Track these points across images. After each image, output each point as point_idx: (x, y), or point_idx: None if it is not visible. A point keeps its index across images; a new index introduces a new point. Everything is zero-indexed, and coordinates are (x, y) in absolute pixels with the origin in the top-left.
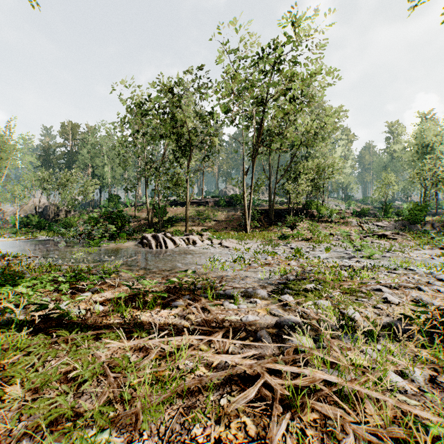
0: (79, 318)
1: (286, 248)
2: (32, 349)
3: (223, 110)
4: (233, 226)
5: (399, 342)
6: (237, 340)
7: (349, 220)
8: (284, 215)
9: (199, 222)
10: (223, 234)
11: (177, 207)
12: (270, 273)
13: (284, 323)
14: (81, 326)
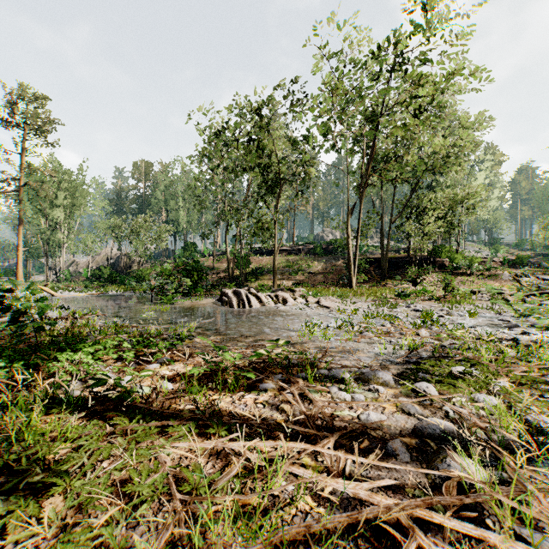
0: (143, 399)
1: (408, 310)
2: (82, 443)
3: (321, 131)
4: (333, 280)
5: None
6: (359, 457)
7: (499, 273)
8: (401, 265)
9: (289, 275)
10: (321, 290)
11: (263, 256)
12: (394, 347)
13: (429, 430)
14: (144, 411)
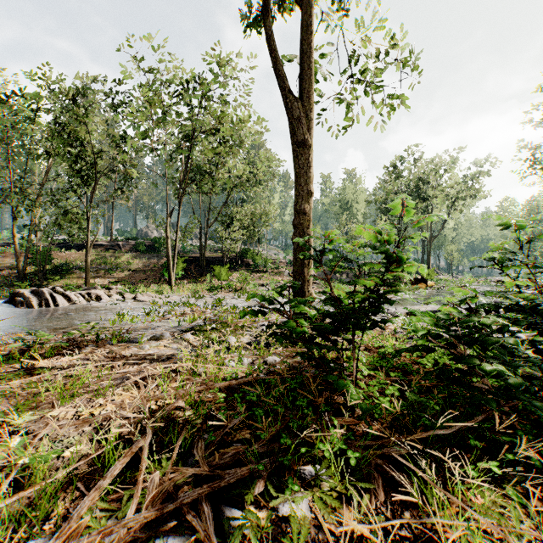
0: None
1: (210, 299)
2: None
3: (140, 137)
4: (155, 277)
5: (250, 350)
6: (134, 361)
7: (283, 270)
8: (218, 264)
9: (106, 272)
10: (140, 287)
11: (71, 250)
12: (180, 320)
13: (177, 350)
14: None
